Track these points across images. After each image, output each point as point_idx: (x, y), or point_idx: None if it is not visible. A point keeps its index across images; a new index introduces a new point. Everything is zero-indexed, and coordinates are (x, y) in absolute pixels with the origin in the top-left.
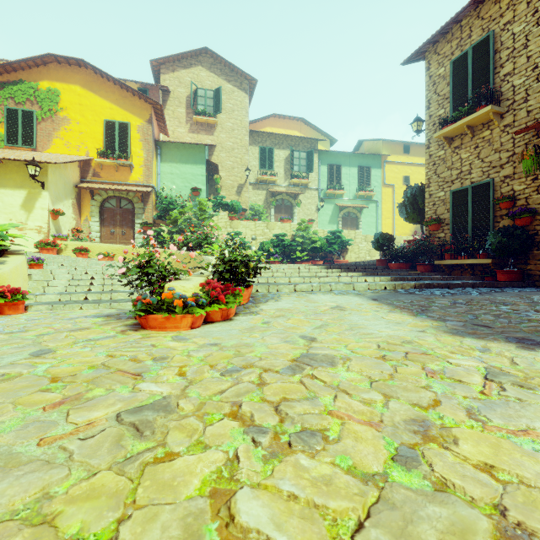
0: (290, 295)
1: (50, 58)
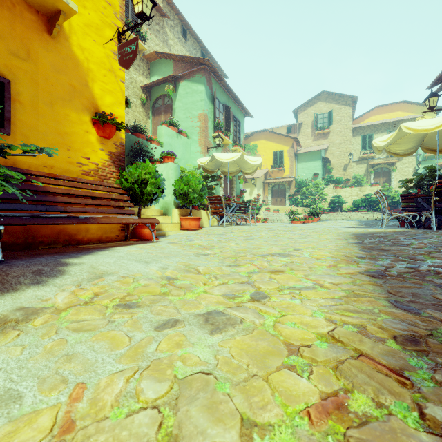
0: (332, 220)
1: (254, 133)
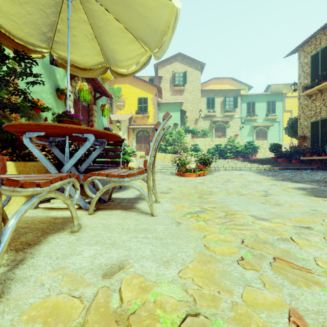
0: (223, 171)
1: None
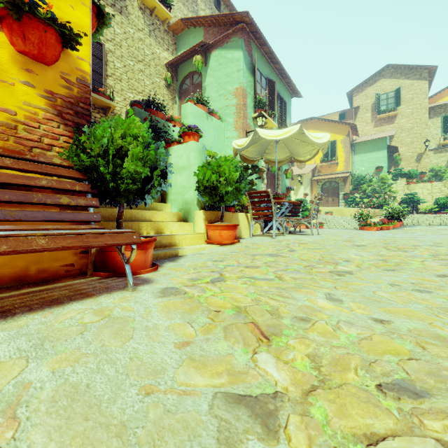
0: (423, 226)
1: (299, 122)
